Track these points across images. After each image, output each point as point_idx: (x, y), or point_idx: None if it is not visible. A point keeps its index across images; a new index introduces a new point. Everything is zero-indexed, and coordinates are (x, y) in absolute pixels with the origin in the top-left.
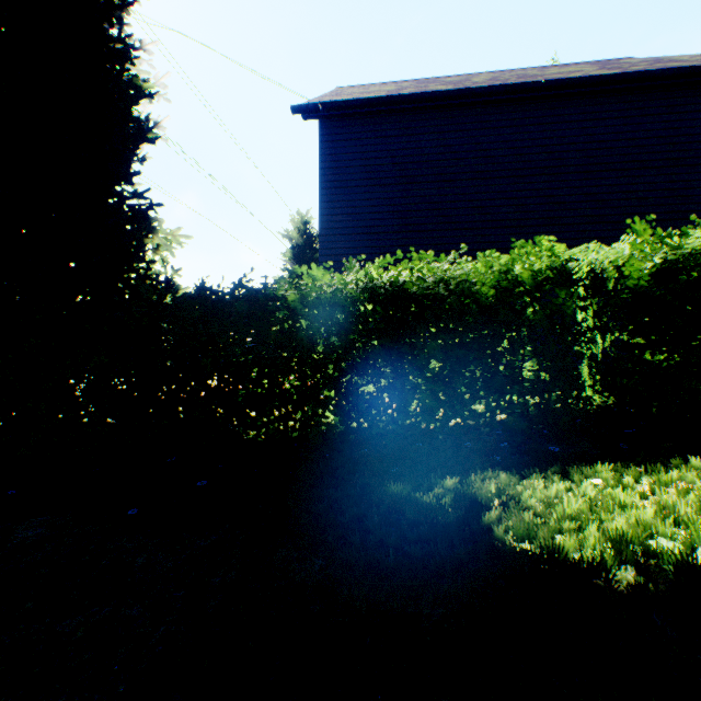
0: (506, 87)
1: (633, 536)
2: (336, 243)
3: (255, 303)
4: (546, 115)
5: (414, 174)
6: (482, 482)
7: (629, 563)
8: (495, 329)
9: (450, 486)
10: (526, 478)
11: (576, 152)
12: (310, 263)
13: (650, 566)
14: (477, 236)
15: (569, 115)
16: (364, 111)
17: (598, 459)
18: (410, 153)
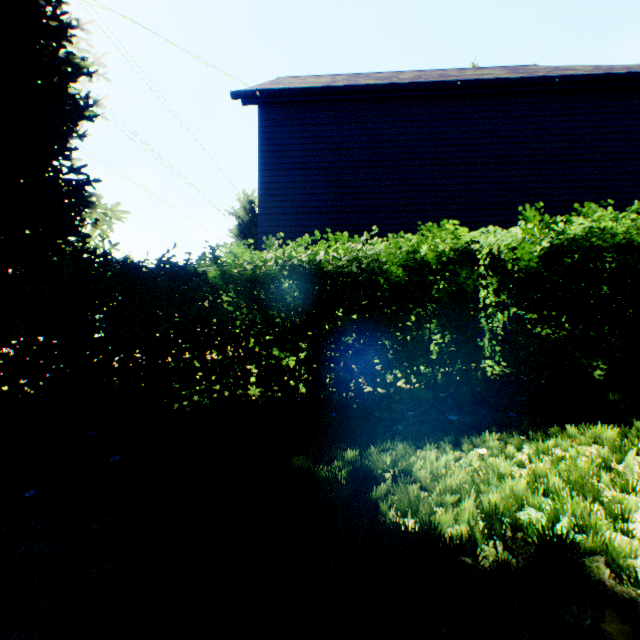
0: (427, 84)
1: (505, 508)
2: (274, 222)
3: (176, 279)
4: (462, 111)
5: (345, 160)
6: (380, 453)
7: (498, 537)
8: (404, 305)
9: (350, 459)
10: (421, 448)
11: (488, 146)
12: (255, 239)
13: (516, 540)
14: (401, 218)
15: (481, 112)
16: (299, 99)
17: (488, 428)
18: (341, 141)
